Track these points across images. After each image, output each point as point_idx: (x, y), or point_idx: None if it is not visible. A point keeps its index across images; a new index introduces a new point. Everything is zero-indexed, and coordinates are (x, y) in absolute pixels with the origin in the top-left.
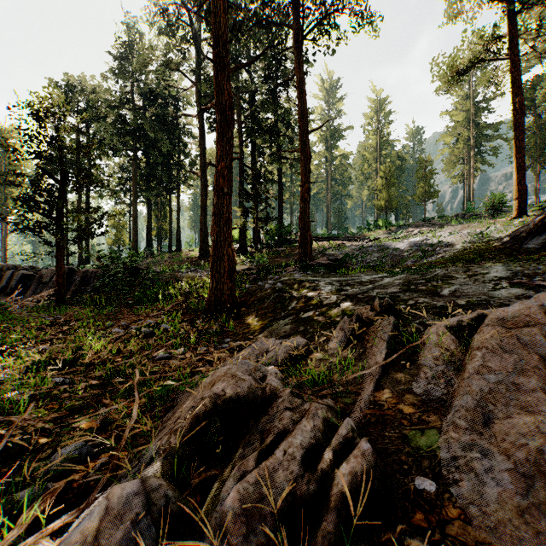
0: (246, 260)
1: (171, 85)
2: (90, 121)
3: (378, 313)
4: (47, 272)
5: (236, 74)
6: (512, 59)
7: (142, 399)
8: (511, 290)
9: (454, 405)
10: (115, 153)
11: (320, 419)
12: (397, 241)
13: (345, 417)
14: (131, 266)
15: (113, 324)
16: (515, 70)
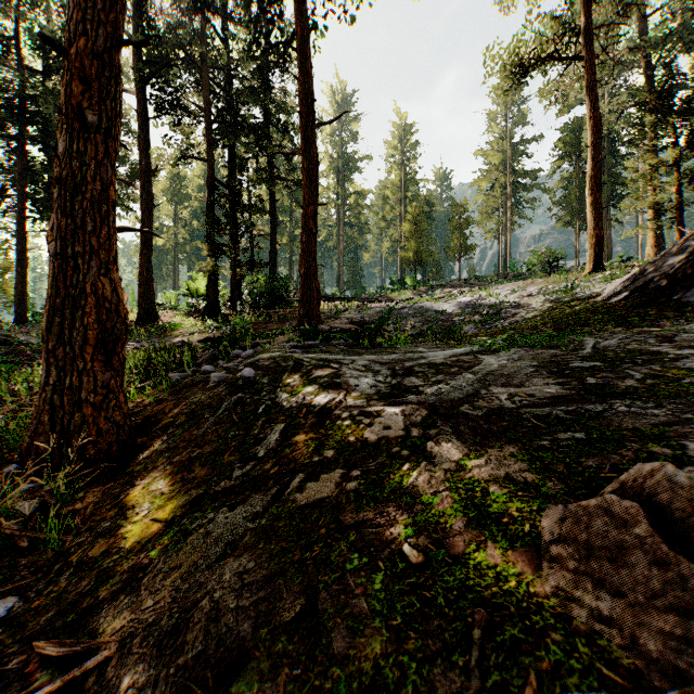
0: (212, 325)
1: None
2: None
3: None
4: None
5: (202, 37)
6: (586, 59)
7: None
8: None
9: None
10: None
11: None
12: (439, 302)
13: None
14: None
15: None
16: (590, 75)
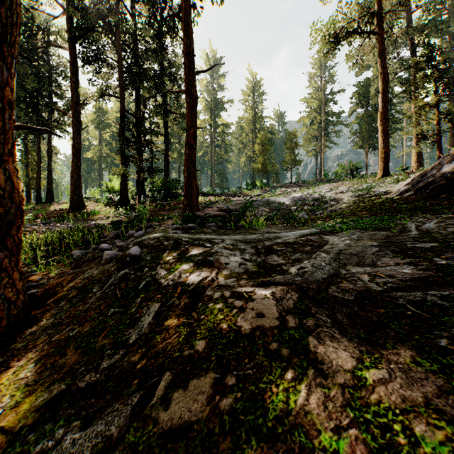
0: (121, 212)
1: (35, 9)
2: None
3: None
4: None
5: (117, 12)
6: (378, 34)
7: None
8: None
9: None
10: None
11: None
12: (280, 197)
13: None
14: None
15: None
16: (381, 44)
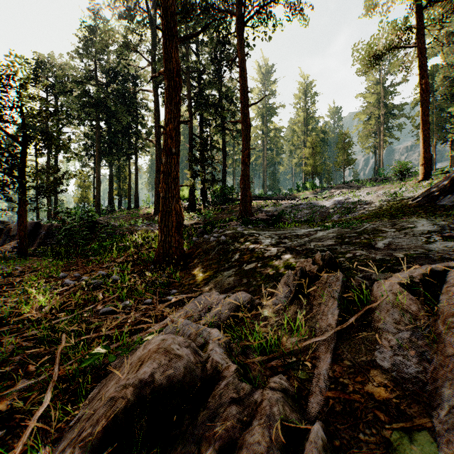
0: (195, 216)
1: (130, 64)
2: (58, 94)
3: (321, 267)
4: (15, 226)
5: (186, 56)
6: (419, 47)
7: (73, 365)
8: (446, 243)
9: (444, 395)
10: (81, 123)
11: (277, 423)
12: (323, 200)
13: (303, 402)
14: (87, 221)
15: (66, 275)
16: (422, 56)
